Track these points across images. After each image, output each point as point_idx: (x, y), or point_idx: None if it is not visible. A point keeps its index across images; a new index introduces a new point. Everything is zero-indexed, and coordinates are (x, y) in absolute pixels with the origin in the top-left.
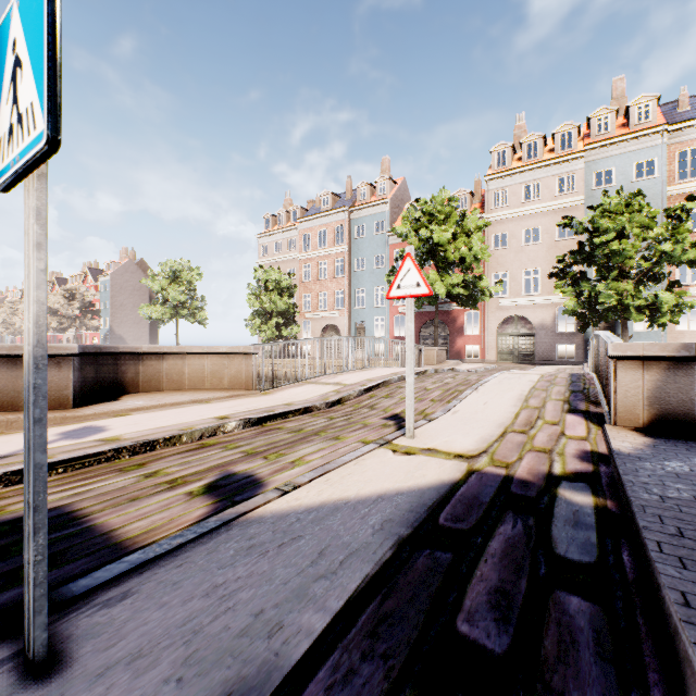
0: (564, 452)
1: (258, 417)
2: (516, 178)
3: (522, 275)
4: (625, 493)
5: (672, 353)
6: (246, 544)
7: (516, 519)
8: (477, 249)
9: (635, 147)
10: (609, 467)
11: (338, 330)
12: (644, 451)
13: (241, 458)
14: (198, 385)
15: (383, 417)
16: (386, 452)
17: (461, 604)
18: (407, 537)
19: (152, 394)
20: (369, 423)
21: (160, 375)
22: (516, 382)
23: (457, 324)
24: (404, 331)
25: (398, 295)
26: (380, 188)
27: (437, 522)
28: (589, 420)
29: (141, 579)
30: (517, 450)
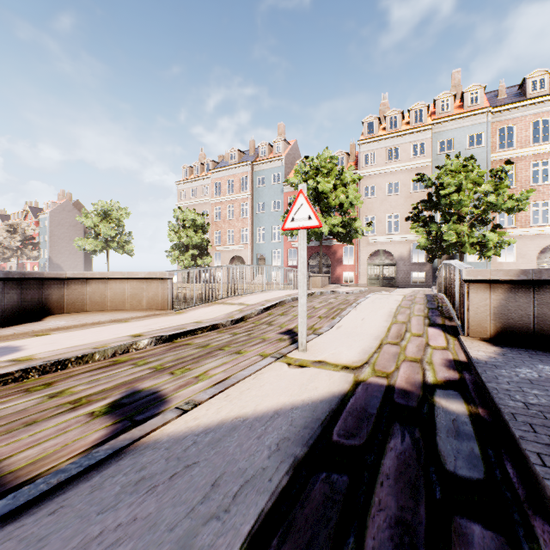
0: (433, 361)
1: (169, 334)
2: (381, 143)
3: (386, 218)
4: (493, 400)
5: (513, 278)
6: (135, 477)
7: (403, 431)
8: (353, 197)
9: (468, 123)
10: (471, 374)
11: (243, 260)
12: (497, 359)
13: (149, 374)
14: (119, 306)
15: (279, 332)
16: (282, 366)
17: (363, 544)
18: (303, 458)
19: (76, 314)
20: (267, 338)
21: (84, 298)
22: (385, 301)
23: (337, 256)
24: (295, 261)
25: (292, 226)
26: (276, 147)
27: (331, 439)
28: (447, 332)
29: (1, 535)
30: (393, 361)
